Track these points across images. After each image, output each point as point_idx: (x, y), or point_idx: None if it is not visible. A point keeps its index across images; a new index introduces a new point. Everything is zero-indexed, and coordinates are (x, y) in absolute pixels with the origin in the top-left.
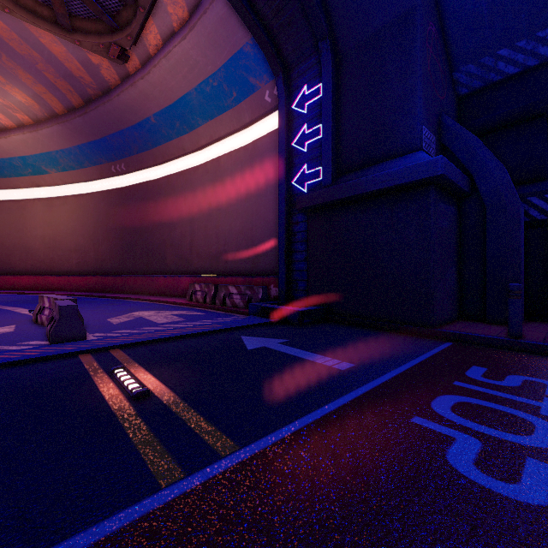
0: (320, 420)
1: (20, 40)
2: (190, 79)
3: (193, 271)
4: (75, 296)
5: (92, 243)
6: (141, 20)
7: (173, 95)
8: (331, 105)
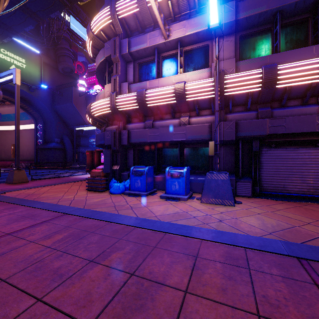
0: None
1: None
2: (11, 112)
3: (12, 159)
4: None
5: None
6: None
7: (5, 113)
8: (43, 130)
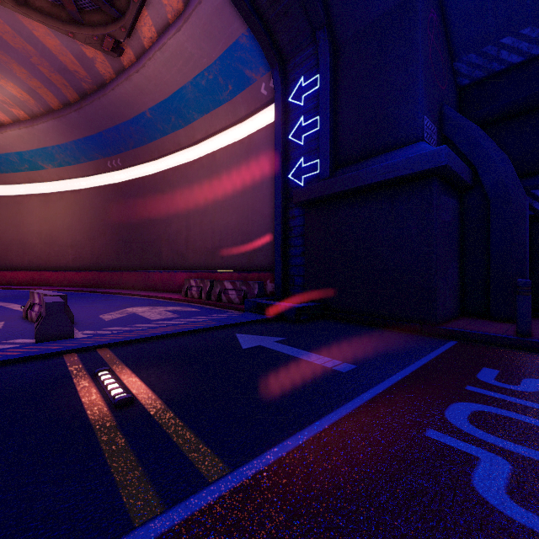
0: (322, 434)
1: (14, 33)
2: (185, 72)
3: (188, 267)
4: (71, 292)
5: (88, 239)
6: (135, 11)
7: (168, 89)
8: (329, 96)
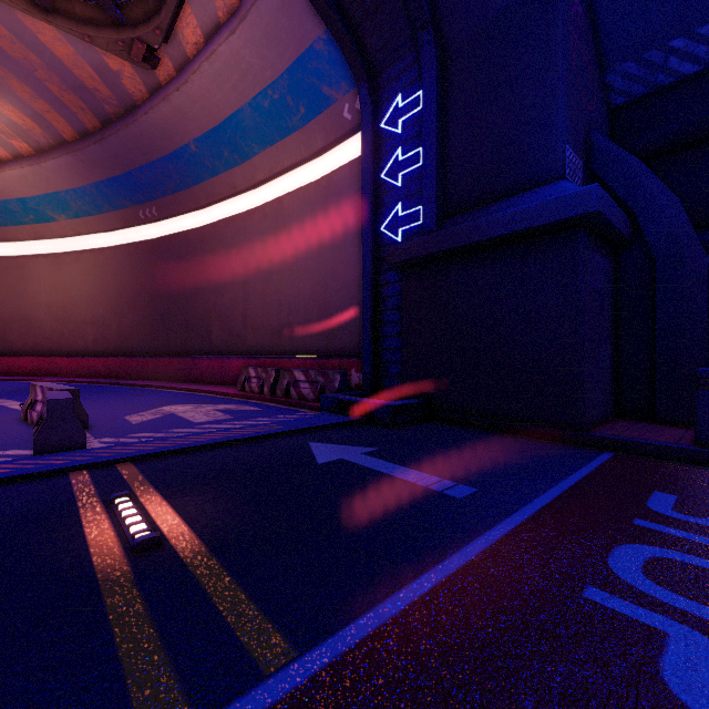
0: (433, 595)
1: (12, 38)
2: (242, 90)
3: (246, 351)
4: (90, 384)
5: (113, 313)
6: (174, 7)
7: (219, 113)
8: (435, 120)
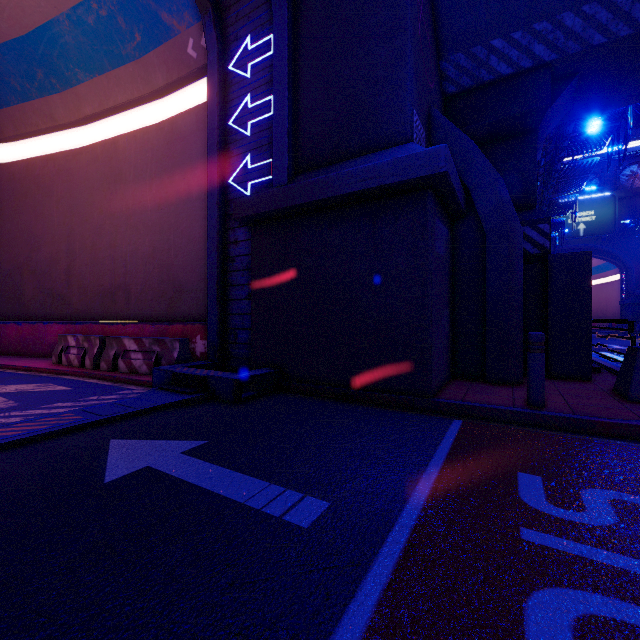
0: None
1: None
2: None
3: (71, 315)
4: None
5: None
6: None
7: (25, 18)
8: (287, 66)
